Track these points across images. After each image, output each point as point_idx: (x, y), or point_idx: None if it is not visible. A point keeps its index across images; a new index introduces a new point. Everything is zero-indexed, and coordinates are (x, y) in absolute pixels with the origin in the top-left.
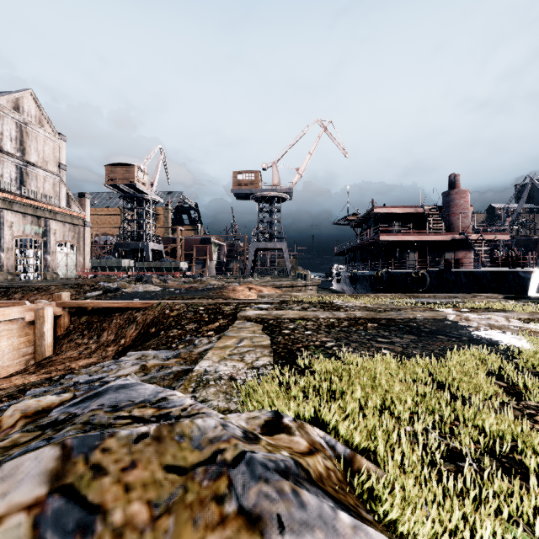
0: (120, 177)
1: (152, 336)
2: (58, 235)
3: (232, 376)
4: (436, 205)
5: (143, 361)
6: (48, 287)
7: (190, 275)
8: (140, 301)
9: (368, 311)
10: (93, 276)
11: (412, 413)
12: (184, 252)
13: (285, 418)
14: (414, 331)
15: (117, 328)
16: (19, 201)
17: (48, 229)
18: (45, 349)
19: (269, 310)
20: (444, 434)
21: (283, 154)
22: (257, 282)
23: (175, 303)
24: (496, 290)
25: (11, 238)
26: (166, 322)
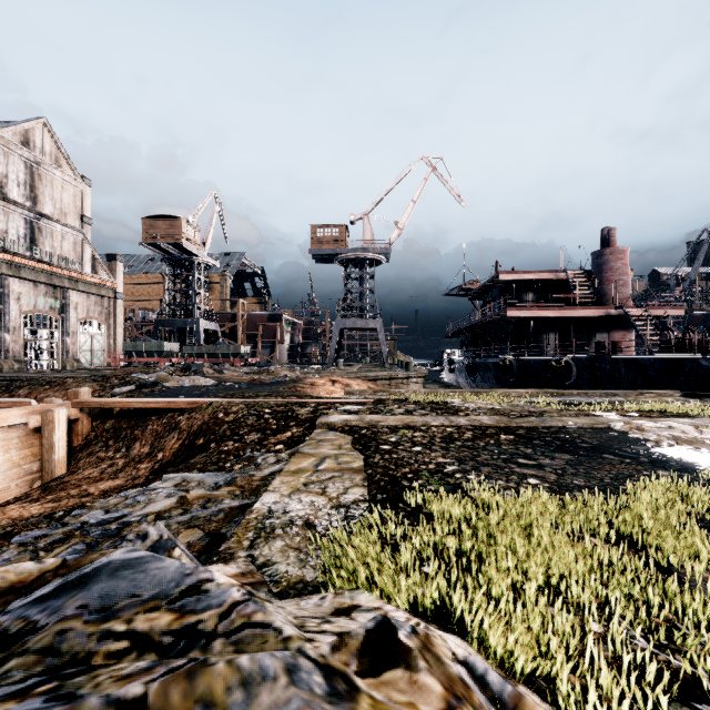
0: (162, 233)
1: (200, 450)
2: (81, 310)
3: (309, 521)
4: (584, 270)
5: (183, 490)
6: (64, 380)
7: (254, 363)
8: (184, 401)
9: (498, 415)
10: (127, 365)
11: (594, 595)
12: (247, 332)
13: (398, 630)
14: (568, 447)
15: (153, 436)
16: (29, 266)
17: (67, 302)
18: (56, 466)
19: (360, 414)
20: (656, 641)
21: (377, 202)
22: (343, 373)
23: (232, 404)
24: (668, 385)
25: (18, 315)
26: (218, 431)
